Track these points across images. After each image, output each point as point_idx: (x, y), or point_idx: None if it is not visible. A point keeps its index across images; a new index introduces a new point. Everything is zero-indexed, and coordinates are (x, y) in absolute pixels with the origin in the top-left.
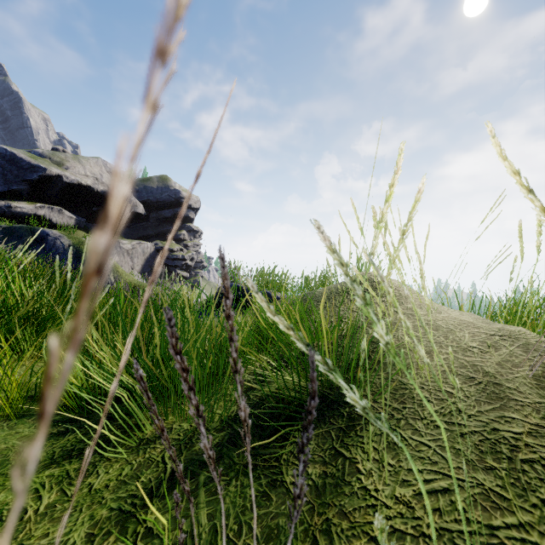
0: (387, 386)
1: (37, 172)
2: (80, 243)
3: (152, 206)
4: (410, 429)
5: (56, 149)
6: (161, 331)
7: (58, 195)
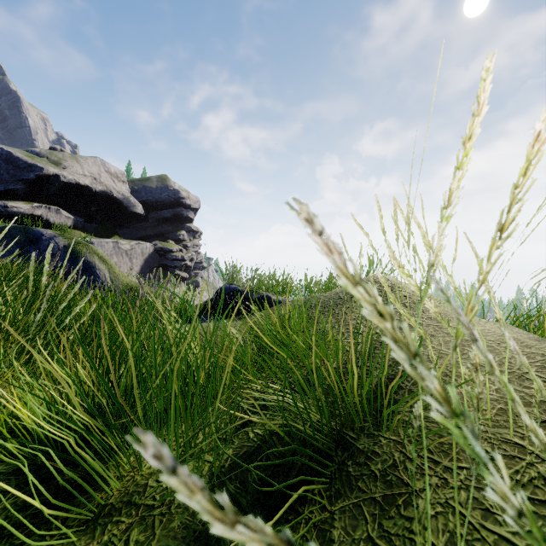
0: (429, 429)
1: (34, 171)
2: (75, 244)
3: (151, 206)
4: (477, 508)
5: (54, 148)
6: (136, 355)
7: (55, 195)
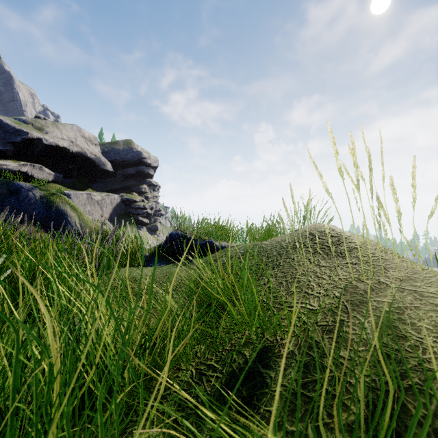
0: None
1: (21, 135)
2: (50, 195)
3: (118, 165)
4: None
5: (38, 117)
6: None
7: (39, 155)
